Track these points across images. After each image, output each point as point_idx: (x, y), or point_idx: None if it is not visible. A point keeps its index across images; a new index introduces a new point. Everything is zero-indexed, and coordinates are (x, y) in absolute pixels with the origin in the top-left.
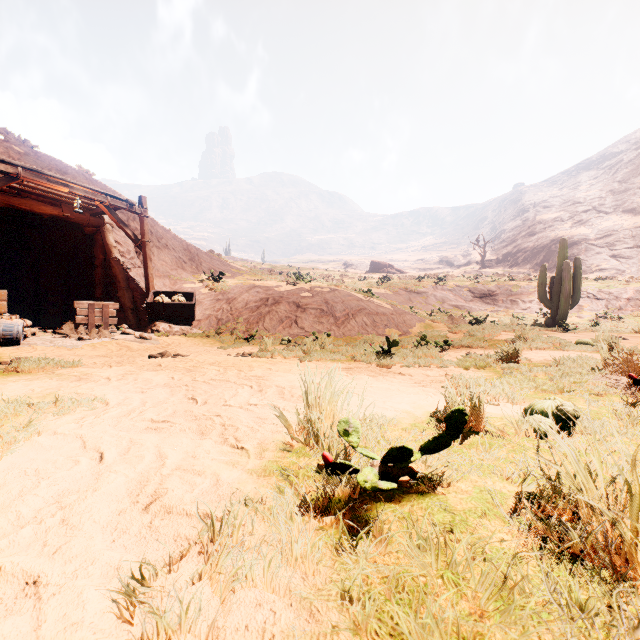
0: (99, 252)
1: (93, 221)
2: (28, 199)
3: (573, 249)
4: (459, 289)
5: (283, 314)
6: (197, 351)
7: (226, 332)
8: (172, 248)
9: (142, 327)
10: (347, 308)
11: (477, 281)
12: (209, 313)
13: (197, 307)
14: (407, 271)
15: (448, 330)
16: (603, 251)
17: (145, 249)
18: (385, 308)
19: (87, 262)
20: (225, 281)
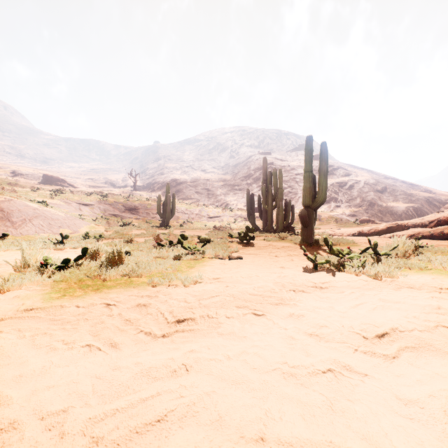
0: None
1: None
2: None
3: (181, 186)
4: (116, 204)
5: None
6: None
7: None
8: None
9: None
10: (24, 215)
11: (128, 200)
12: None
13: None
14: (79, 186)
15: (105, 230)
16: (193, 189)
17: None
18: (59, 215)
19: None
20: None
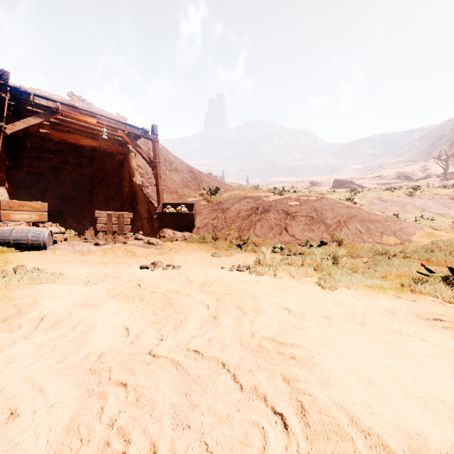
0: (126, 174)
1: (121, 150)
2: (75, 134)
3: None
4: (439, 197)
5: (273, 222)
6: (192, 259)
7: (220, 238)
8: (180, 170)
9: (155, 233)
10: (337, 215)
11: None
12: (206, 221)
13: (197, 216)
14: (367, 186)
15: None
16: None
17: (156, 169)
18: (377, 215)
19: (120, 183)
20: (220, 194)
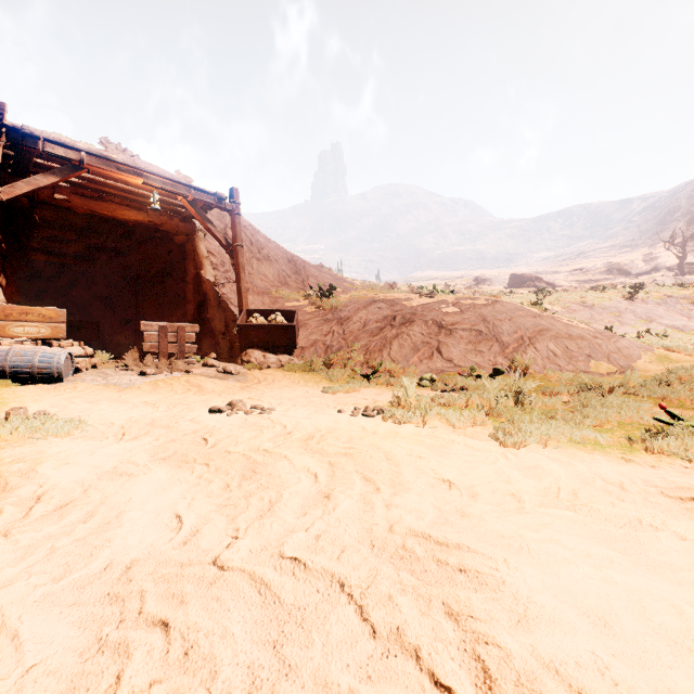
0: (191, 266)
1: (183, 227)
2: (110, 203)
3: None
4: (673, 301)
5: (418, 338)
6: (292, 397)
7: (337, 364)
8: (274, 260)
9: (235, 356)
10: (519, 329)
11: None
12: (315, 338)
13: (300, 330)
14: (561, 284)
15: None
16: None
17: (237, 256)
18: (580, 328)
19: (181, 279)
20: (336, 296)
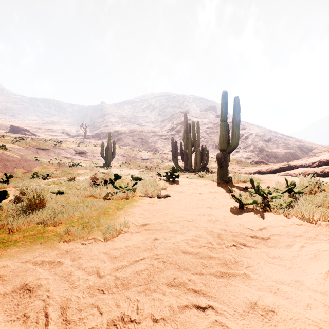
0: None
1: None
2: None
3: (121, 135)
4: (68, 149)
5: None
6: None
7: None
8: None
9: None
10: None
11: (78, 145)
12: None
13: None
14: (40, 135)
15: (55, 169)
16: (130, 138)
17: None
18: (15, 157)
19: None
20: None
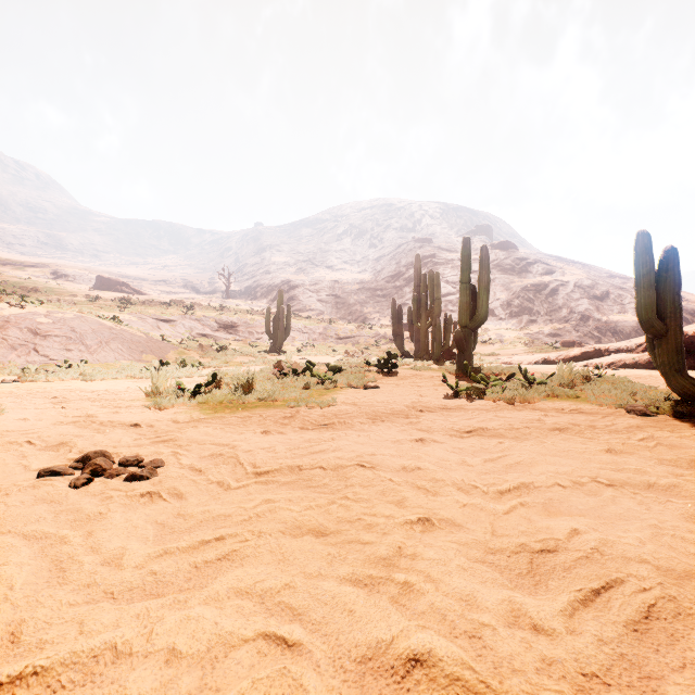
0: None
1: None
2: None
3: (296, 291)
4: (207, 319)
5: (15, 341)
6: None
7: None
8: None
9: None
10: (100, 336)
11: (222, 313)
12: None
13: None
14: (148, 292)
15: (200, 356)
16: (314, 295)
17: None
18: (140, 337)
19: None
20: None
